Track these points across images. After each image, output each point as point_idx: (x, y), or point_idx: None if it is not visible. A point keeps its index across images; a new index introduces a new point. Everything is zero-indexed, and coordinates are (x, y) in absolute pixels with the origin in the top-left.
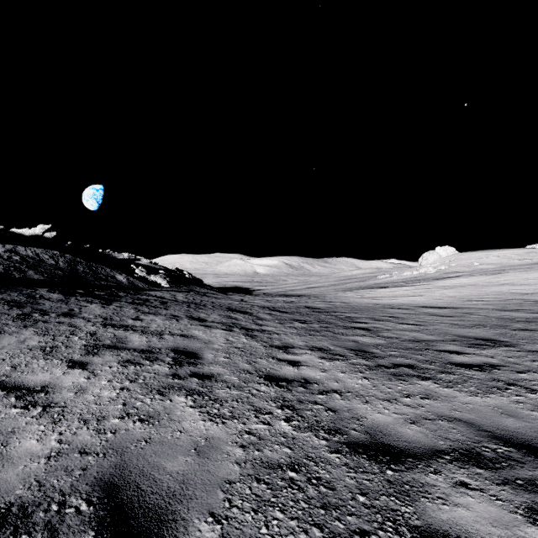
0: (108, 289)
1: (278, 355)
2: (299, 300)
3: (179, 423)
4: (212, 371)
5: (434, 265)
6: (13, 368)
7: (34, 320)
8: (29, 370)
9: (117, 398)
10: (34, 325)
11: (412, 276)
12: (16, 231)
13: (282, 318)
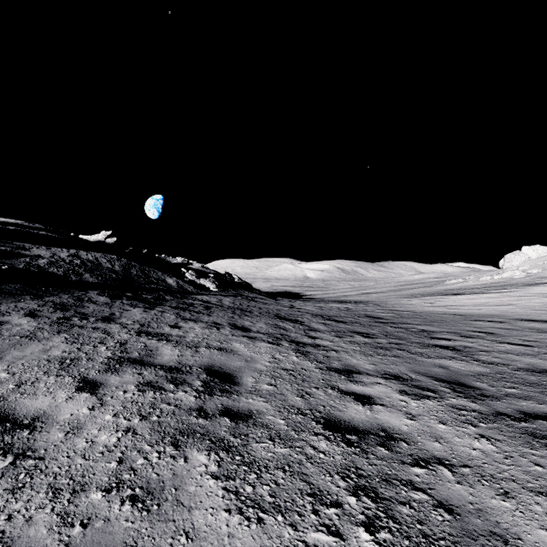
0: (156, 293)
1: (340, 383)
2: (356, 307)
3: (188, 512)
4: (250, 406)
5: (522, 268)
6: (17, 387)
7: (70, 325)
8: (31, 391)
9: (114, 448)
10: (68, 331)
11: (493, 281)
12: (82, 238)
13: (338, 329)
